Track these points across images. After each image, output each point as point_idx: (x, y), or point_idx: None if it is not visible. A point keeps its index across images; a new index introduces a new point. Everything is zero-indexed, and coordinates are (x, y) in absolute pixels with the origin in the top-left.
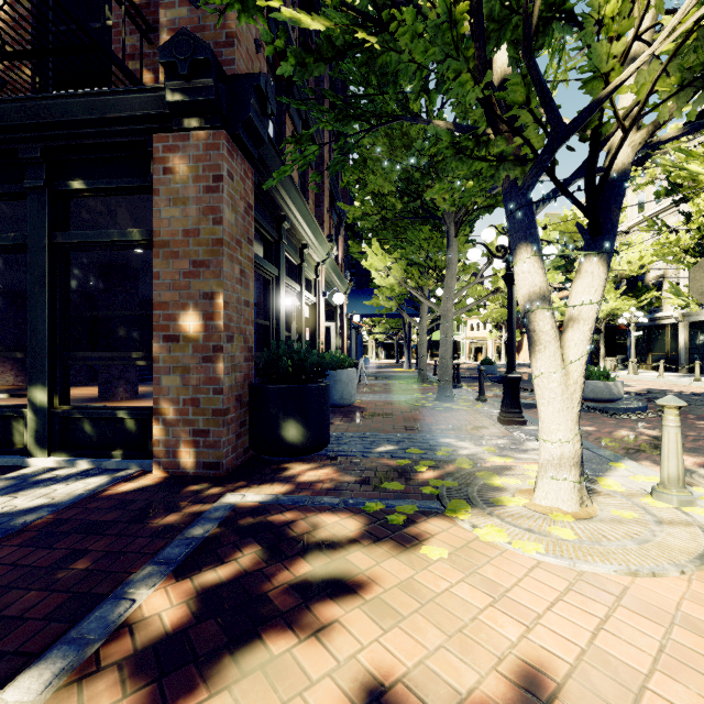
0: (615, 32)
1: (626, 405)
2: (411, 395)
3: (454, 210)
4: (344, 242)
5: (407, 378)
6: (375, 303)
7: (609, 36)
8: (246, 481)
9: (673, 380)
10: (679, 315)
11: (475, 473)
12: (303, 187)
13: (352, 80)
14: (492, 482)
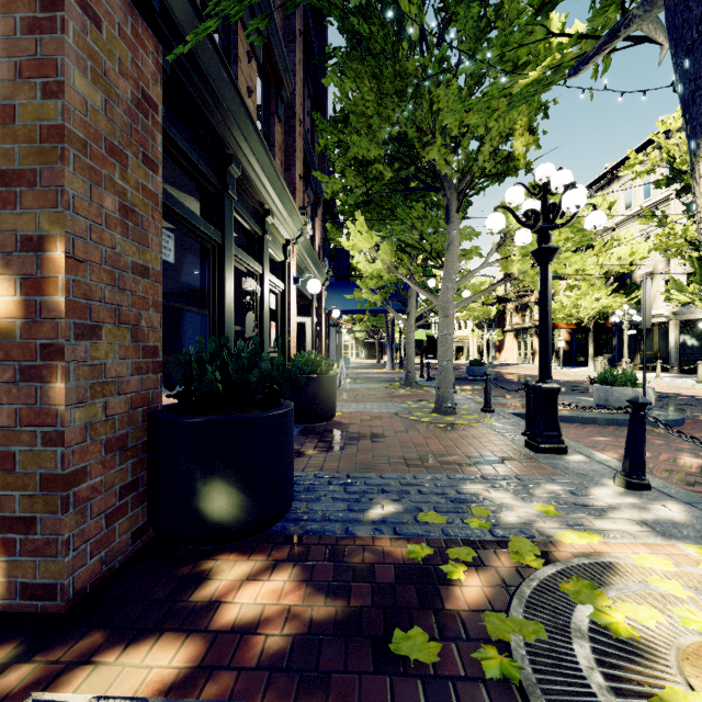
0: None
1: (661, 417)
2: (402, 404)
3: (458, 177)
4: (323, 229)
5: (392, 381)
6: (357, 296)
7: None
8: (106, 628)
9: (674, 381)
10: (670, 313)
11: (560, 586)
12: (267, 141)
13: (331, 9)
14: (608, 620)
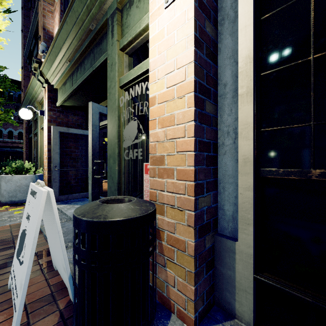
0: None
1: None
2: None
3: None
4: None
5: None
6: None
7: None
8: None
9: None
10: None
11: None
12: None
13: None
14: None
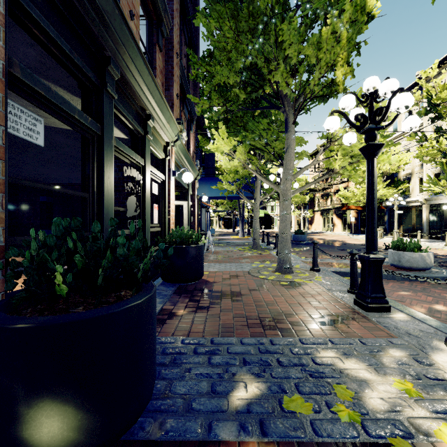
0: None
1: (440, 274)
2: (252, 264)
3: (295, 96)
4: (196, 141)
5: (243, 245)
6: (220, 187)
7: None
8: None
9: (429, 245)
10: (423, 199)
11: None
12: (150, 64)
13: None
14: None
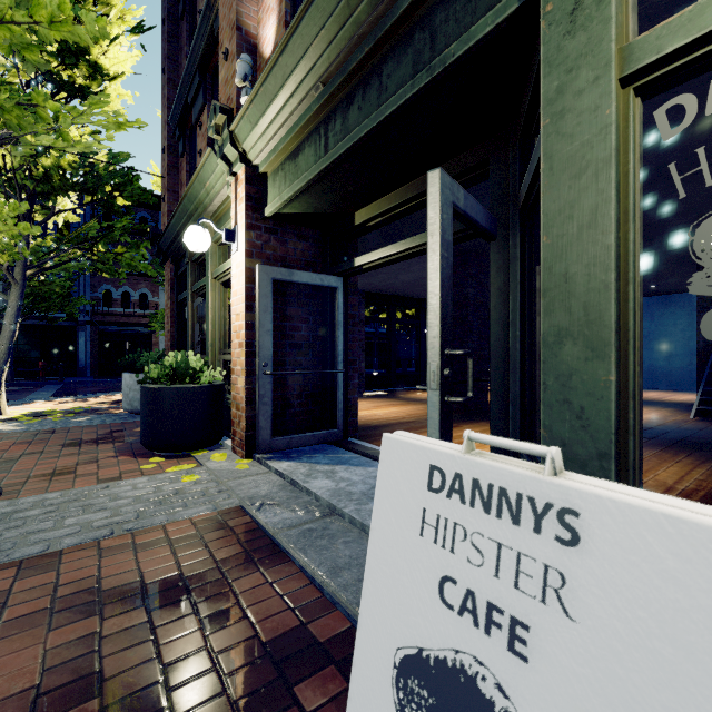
0: (1, 263)
1: None
2: None
3: None
4: None
5: None
6: None
7: (3, 264)
8: None
9: None
10: None
11: (26, 416)
12: None
13: None
14: (22, 415)
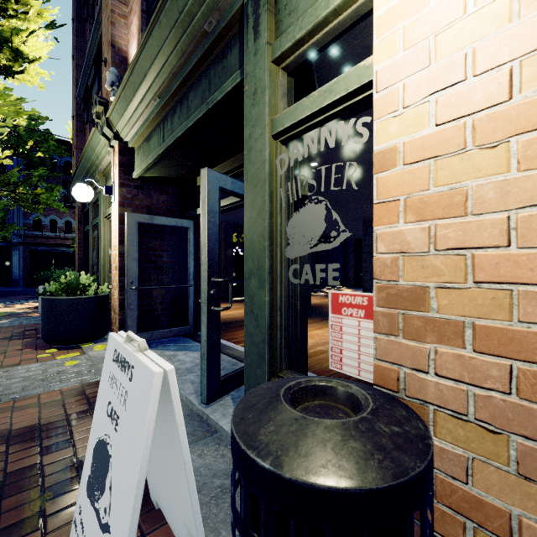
0: None
1: None
2: None
3: None
4: None
5: None
6: None
7: None
8: None
9: None
10: None
11: None
12: None
13: None
14: None
